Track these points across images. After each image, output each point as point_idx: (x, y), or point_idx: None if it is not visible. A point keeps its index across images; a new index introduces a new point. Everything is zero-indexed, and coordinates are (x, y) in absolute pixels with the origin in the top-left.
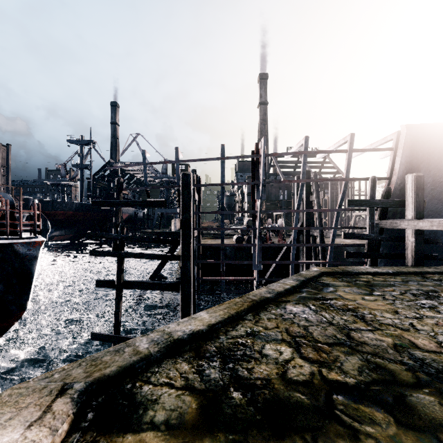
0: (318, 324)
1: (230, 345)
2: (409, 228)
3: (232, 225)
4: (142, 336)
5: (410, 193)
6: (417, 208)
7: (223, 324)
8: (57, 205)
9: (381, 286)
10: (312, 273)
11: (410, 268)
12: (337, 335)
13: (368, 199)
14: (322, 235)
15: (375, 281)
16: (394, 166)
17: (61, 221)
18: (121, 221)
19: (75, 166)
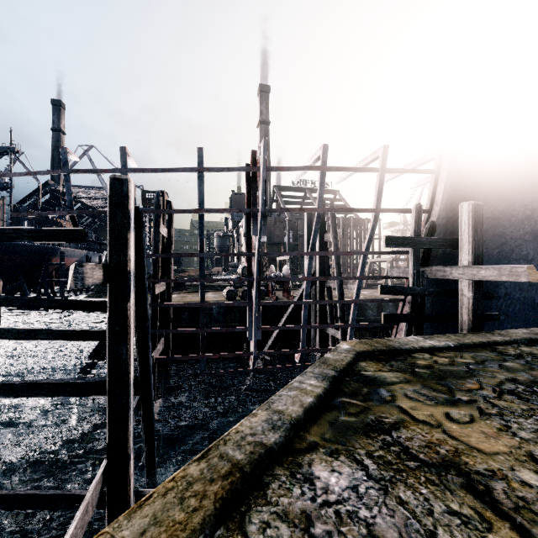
0: None
1: None
2: (465, 278)
3: (224, 274)
4: None
5: (466, 229)
6: (476, 249)
7: None
8: None
9: (456, 379)
10: (344, 357)
11: (472, 337)
12: None
13: (413, 237)
14: (341, 287)
15: (440, 365)
16: (435, 195)
17: None
18: (62, 268)
19: None
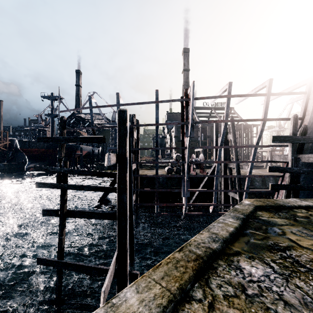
0: None
1: None
2: None
3: (163, 159)
4: None
5: None
6: None
7: None
8: (33, 144)
9: None
10: (247, 208)
11: None
12: None
13: (291, 135)
14: (238, 167)
15: None
16: (306, 108)
17: (35, 156)
18: (81, 156)
19: (47, 115)
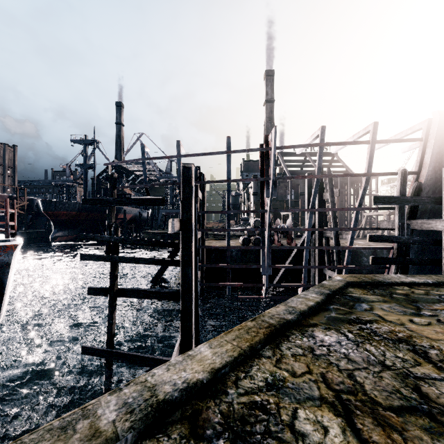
0: (366, 366)
1: (243, 410)
2: None
3: (237, 226)
4: (112, 392)
5: None
6: None
7: (232, 367)
8: (60, 206)
9: (426, 303)
10: (336, 284)
11: None
12: (401, 389)
13: (398, 196)
14: (337, 237)
15: (416, 294)
16: (423, 159)
17: (64, 221)
18: (125, 221)
19: (79, 166)
